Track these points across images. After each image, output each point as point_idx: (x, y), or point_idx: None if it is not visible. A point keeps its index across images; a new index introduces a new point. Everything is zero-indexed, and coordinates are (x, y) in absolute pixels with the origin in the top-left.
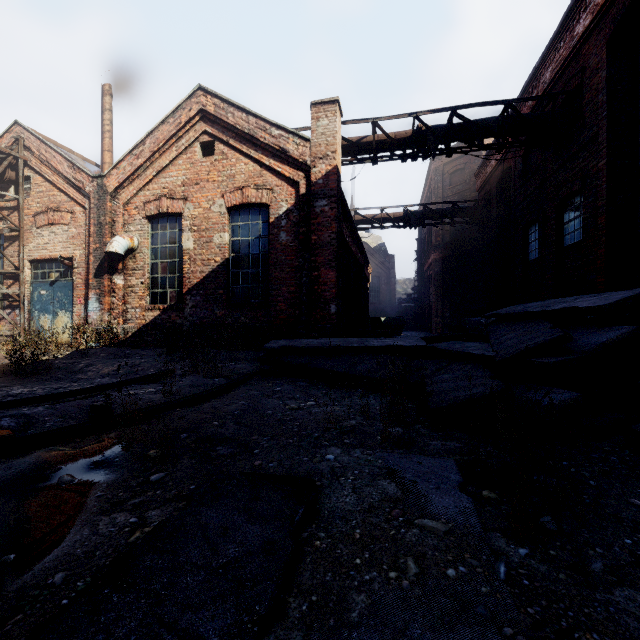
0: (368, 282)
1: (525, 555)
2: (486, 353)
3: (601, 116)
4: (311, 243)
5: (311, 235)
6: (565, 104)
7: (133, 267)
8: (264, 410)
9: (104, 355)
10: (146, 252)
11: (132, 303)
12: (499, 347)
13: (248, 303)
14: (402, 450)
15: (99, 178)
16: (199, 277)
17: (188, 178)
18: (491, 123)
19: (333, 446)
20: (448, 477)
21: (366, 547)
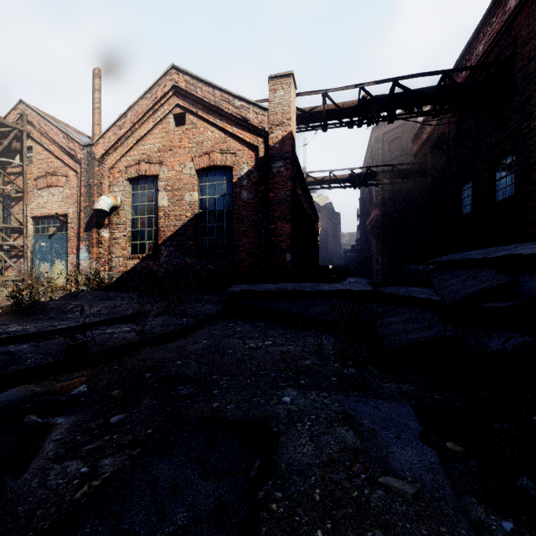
0: (318, 235)
1: (511, 531)
2: (432, 297)
3: (533, 81)
4: (269, 200)
5: (269, 193)
6: (497, 73)
7: (117, 222)
8: (225, 349)
9: (91, 297)
10: (128, 209)
11: (116, 253)
12: (444, 292)
13: (214, 252)
14: (357, 393)
15: (88, 146)
16: (172, 230)
17: (163, 145)
18: (429, 92)
19: (289, 387)
20: (407, 425)
21: (327, 513)
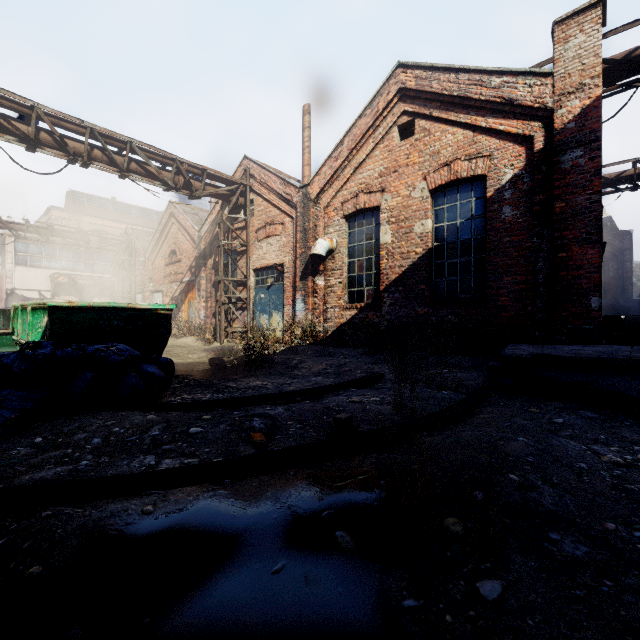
0: None
1: None
2: None
3: None
4: (554, 213)
5: (554, 202)
6: None
7: (332, 268)
8: (567, 459)
9: (311, 352)
10: (344, 252)
11: (331, 303)
12: None
13: (457, 299)
14: None
15: (304, 188)
16: (397, 272)
17: (385, 168)
18: None
19: None
20: None
21: None
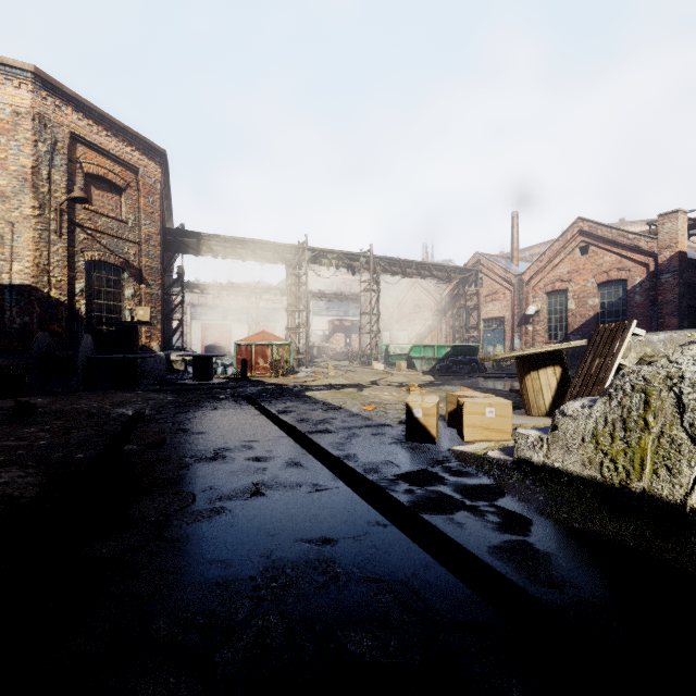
0: None
1: None
2: None
3: None
4: (657, 302)
5: (657, 297)
6: None
7: (537, 320)
8: None
9: None
10: (545, 312)
11: (537, 340)
12: None
13: None
14: None
15: (519, 275)
16: (578, 324)
17: (571, 269)
18: None
19: None
20: None
21: None
